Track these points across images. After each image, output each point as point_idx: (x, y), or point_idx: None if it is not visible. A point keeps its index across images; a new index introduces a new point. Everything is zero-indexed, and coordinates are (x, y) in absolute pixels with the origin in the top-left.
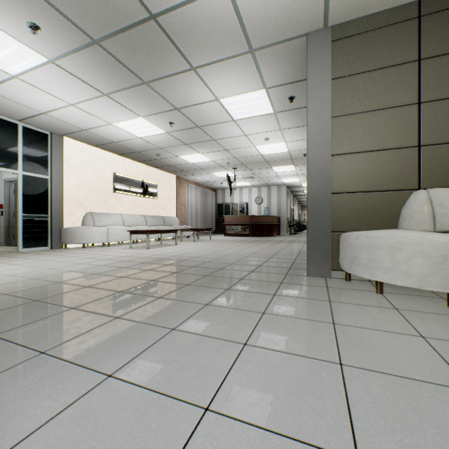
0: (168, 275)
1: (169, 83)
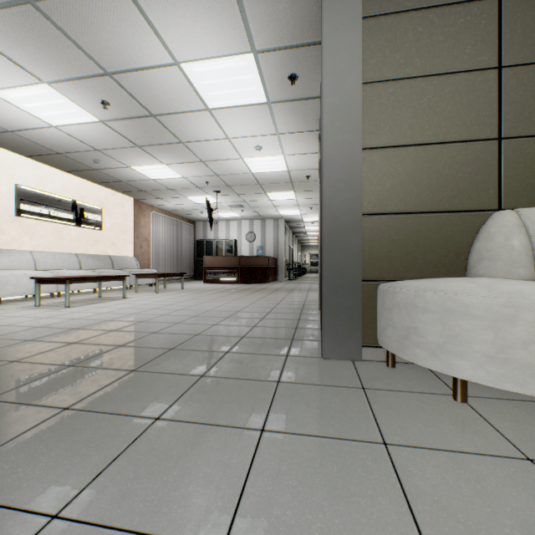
0: (45, 375)
1: (80, 11)
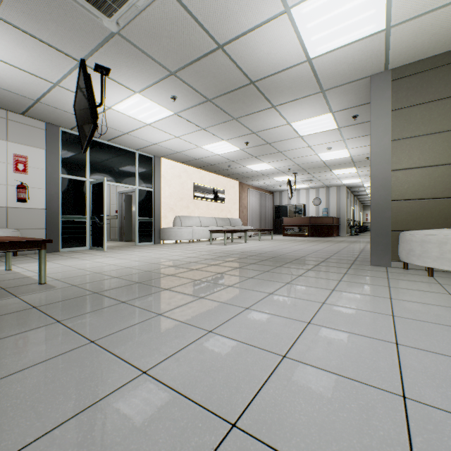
0: (260, 261)
1: (252, 117)
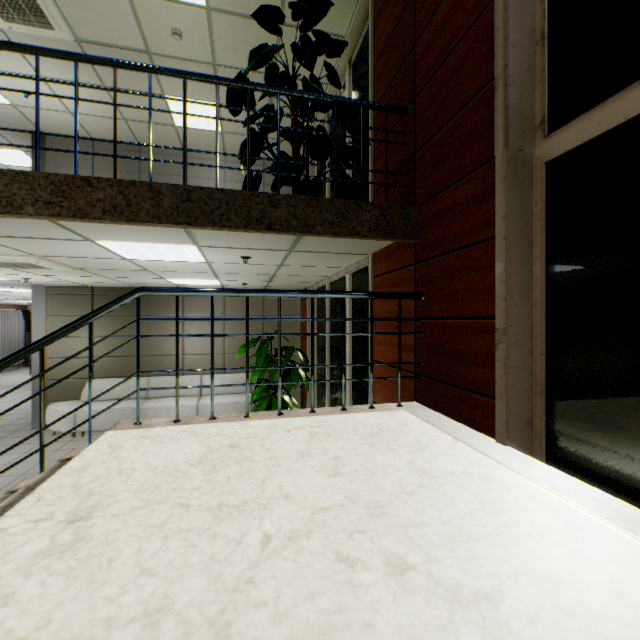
0: None
1: None
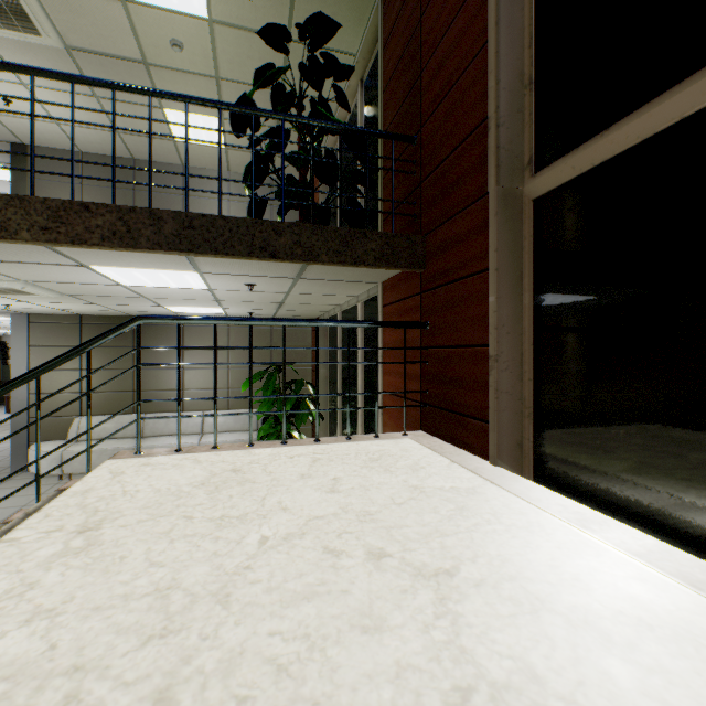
0: None
1: None
